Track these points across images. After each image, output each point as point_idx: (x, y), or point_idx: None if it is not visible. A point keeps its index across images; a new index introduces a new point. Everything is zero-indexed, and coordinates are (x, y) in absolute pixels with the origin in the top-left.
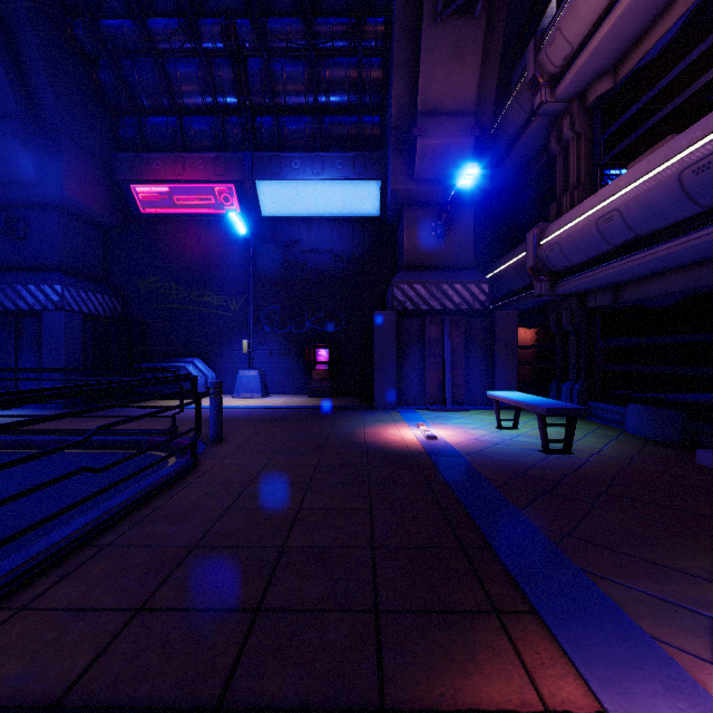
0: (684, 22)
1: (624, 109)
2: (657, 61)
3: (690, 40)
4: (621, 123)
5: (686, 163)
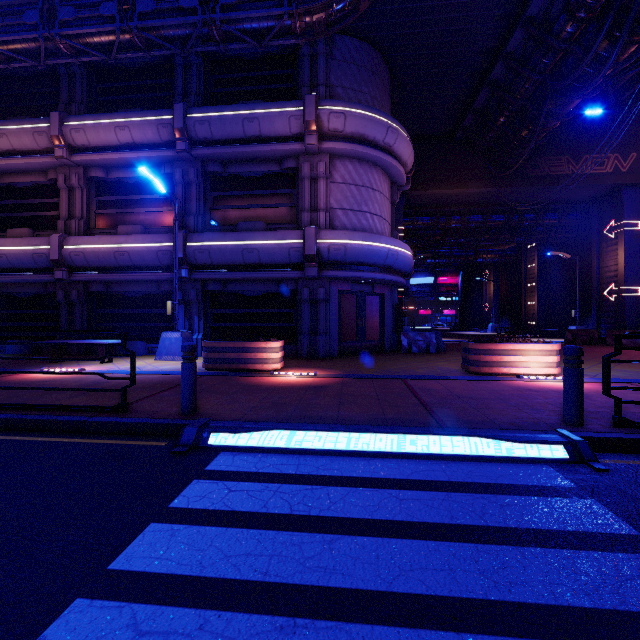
0: (34, 185)
1: (4, 197)
2: (22, 189)
3: (36, 193)
4: (3, 203)
5: (35, 252)
